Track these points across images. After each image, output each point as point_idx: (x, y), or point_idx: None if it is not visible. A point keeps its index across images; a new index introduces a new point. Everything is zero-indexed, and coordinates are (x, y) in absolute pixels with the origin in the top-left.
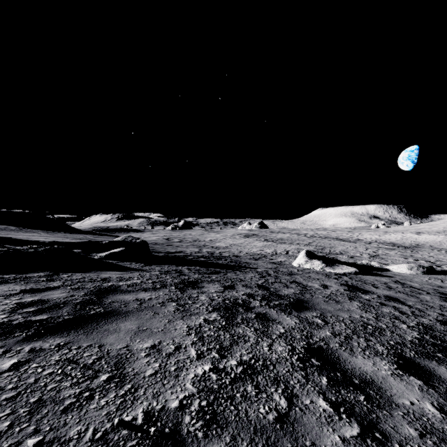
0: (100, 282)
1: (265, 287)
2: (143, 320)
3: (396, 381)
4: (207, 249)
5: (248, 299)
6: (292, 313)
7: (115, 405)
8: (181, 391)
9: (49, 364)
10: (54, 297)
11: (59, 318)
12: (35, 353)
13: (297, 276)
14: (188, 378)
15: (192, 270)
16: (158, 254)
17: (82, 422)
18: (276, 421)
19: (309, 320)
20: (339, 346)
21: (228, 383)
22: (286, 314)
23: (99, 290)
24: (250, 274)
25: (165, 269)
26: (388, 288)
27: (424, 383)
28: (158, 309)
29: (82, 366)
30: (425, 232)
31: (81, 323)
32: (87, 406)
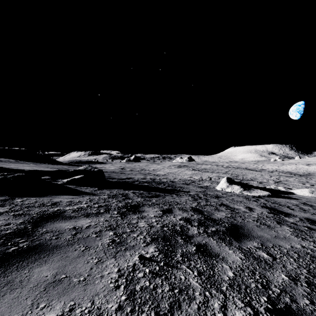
0: (48, 207)
1: (199, 210)
2: (67, 261)
3: None
4: (150, 176)
5: (186, 225)
6: (233, 244)
7: None
8: None
9: None
10: None
11: None
12: None
13: (223, 199)
14: None
15: (136, 194)
16: (112, 180)
17: None
18: None
19: (254, 255)
20: (311, 303)
21: None
22: (227, 245)
23: (40, 217)
24: (184, 197)
25: (113, 193)
26: (302, 210)
27: None
28: (92, 242)
29: None
30: (313, 164)
31: None
32: None
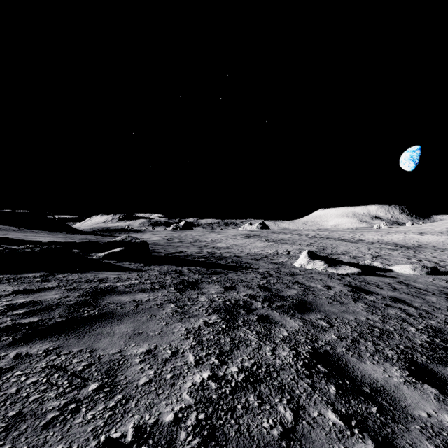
0: (96, 283)
1: (267, 288)
2: (139, 323)
3: (409, 390)
4: (207, 250)
5: (250, 300)
6: (295, 316)
7: (103, 419)
8: (176, 402)
9: (34, 371)
10: (48, 298)
11: (50, 321)
12: (21, 359)
13: (300, 277)
14: (184, 388)
15: (192, 271)
16: (158, 254)
17: (64, 440)
18: (281, 437)
19: (314, 323)
20: (346, 350)
21: (229, 392)
22: (289, 316)
23: (95, 291)
24: (251, 275)
25: (164, 269)
26: (393, 289)
27: (439, 391)
28: (156, 311)
29: (69, 374)
30: (428, 232)
31: (73, 326)
32: (72, 421)
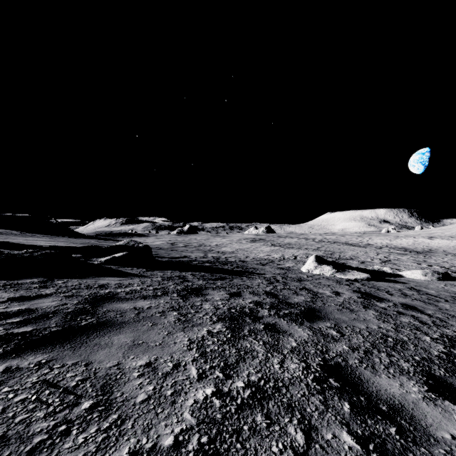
0: (96, 289)
1: (274, 294)
2: (139, 333)
3: (430, 407)
4: (212, 254)
5: (256, 307)
6: (304, 324)
7: (95, 443)
8: (177, 423)
9: (23, 387)
10: (44, 305)
11: (45, 330)
12: (10, 373)
13: (307, 283)
14: (186, 406)
15: (196, 276)
16: (162, 259)
17: None
18: None
19: (323, 332)
20: (359, 362)
21: (234, 411)
22: (297, 325)
23: (94, 298)
24: (257, 280)
25: (167, 274)
26: (404, 295)
27: None
28: (157, 319)
29: (61, 390)
30: (438, 236)
31: (69, 336)
32: (60, 446)
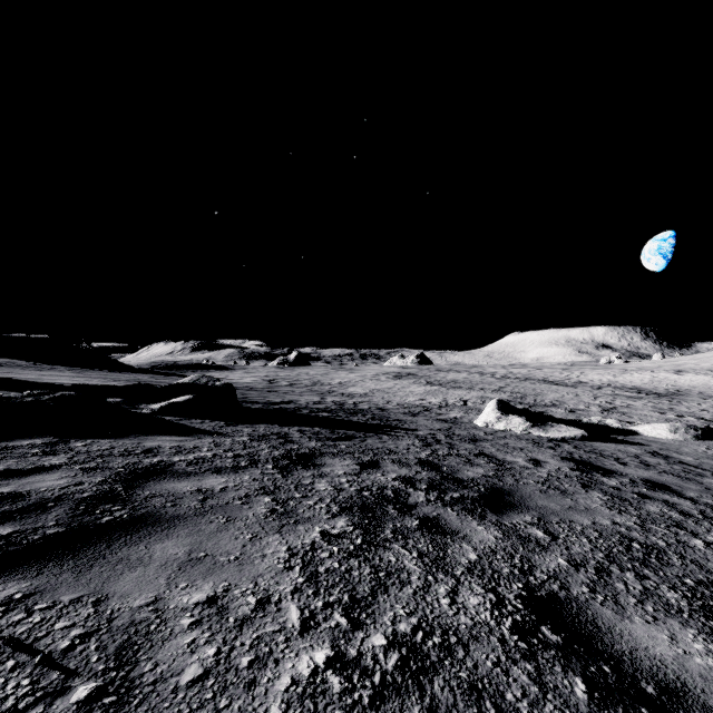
0: (138, 456)
1: (433, 464)
2: (202, 536)
3: None
4: (333, 398)
5: (405, 488)
6: (486, 518)
7: None
8: None
9: None
10: (43, 486)
11: (34, 534)
12: None
13: (486, 444)
14: (276, 691)
15: (306, 434)
16: (253, 406)
17: None
18: None
19: (521, 533)
20: (590, 591)
21: (368, 701)
22: (475, 519)
23: (132, 473)
24: (405, 441)
25: (259, 431)
26: (644, 464)
27: None
28: (236, 511)
29: (37, 660)
30: (690, 370)
31: (75, 545)
32: None
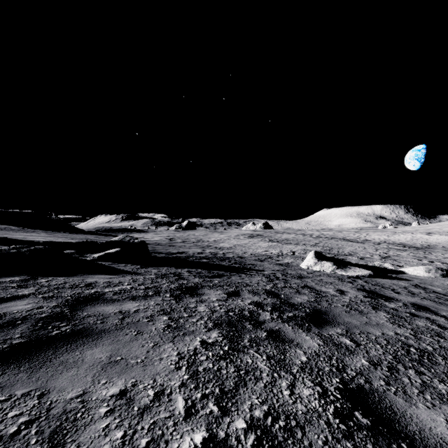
0: (82, 288)
1: (275, 293)
2: (119, 345)
3: None
4: (210, 250)
5: (257, 309)
6: (311, 330)
7: None
8: None
9: None
10: (15, 309)
11: (3, 343)
12: None
13: (308, 280)
14: None
15: (192, 273)
16: (158, 255)
17: None
18: None
19: (335, 341)
20: (386, 384)
21: None
22: (304, 331)
23: (76, 300)
24: (256, 278)
25: (162, 271)
26: (411, 293)
27: None
28: (144, 326)
29: None
30: (436, 232)
31: (31, 351)
32: None
